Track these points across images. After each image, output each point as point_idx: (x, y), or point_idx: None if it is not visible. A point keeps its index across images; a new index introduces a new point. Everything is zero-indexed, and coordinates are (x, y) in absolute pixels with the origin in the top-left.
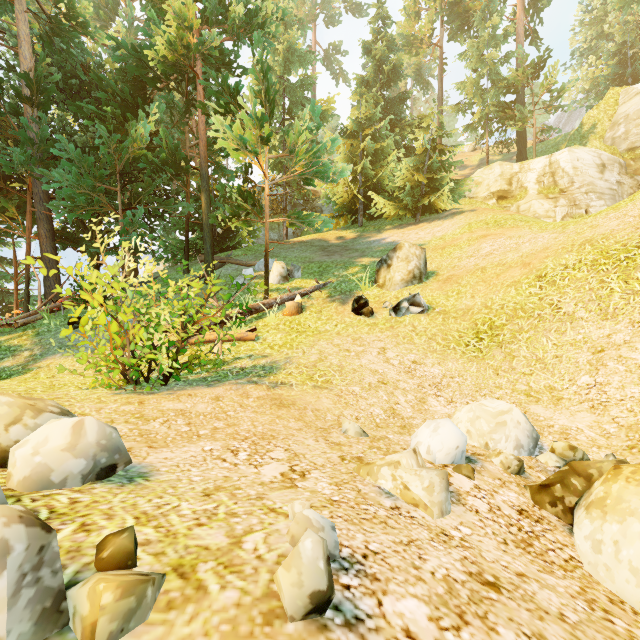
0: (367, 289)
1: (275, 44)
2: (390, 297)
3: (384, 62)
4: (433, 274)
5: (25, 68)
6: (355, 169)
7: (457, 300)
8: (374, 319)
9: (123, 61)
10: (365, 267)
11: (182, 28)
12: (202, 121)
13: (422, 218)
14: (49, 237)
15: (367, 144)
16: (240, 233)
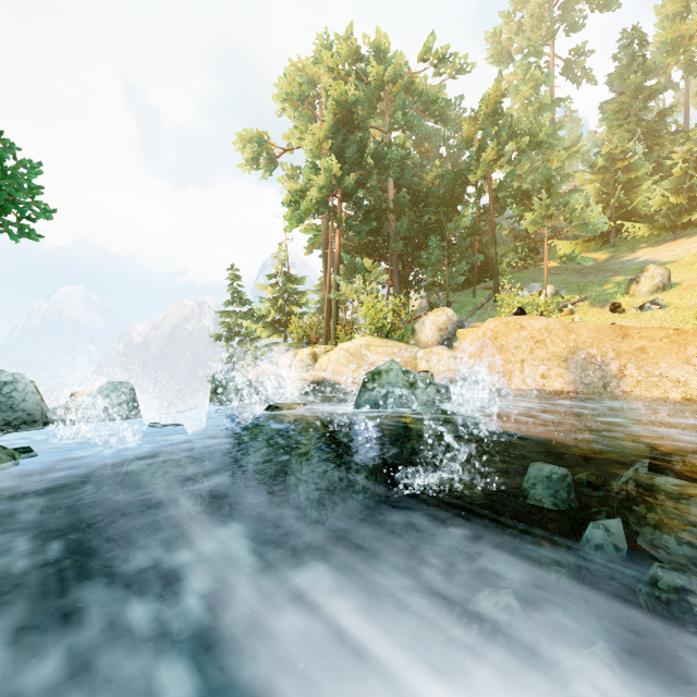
0: (620, 298)
1: (545, 145)
2: (638, 302)
3: (639, 88)
4: (676, 285)
5: (391, 194)
6: (606, 199)
7: (688, 300)
8: (625, 314)
9: (447, 180)
10: (618, 284)
11: (490, 159)
12: (492, 202)
13: (682, 233)
14: (398, 283)
15: (619, 176)
16: (500, 265)
